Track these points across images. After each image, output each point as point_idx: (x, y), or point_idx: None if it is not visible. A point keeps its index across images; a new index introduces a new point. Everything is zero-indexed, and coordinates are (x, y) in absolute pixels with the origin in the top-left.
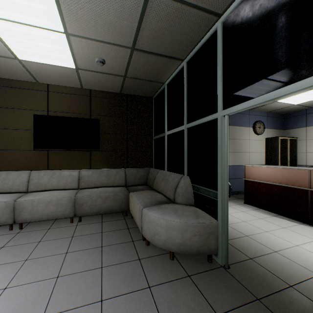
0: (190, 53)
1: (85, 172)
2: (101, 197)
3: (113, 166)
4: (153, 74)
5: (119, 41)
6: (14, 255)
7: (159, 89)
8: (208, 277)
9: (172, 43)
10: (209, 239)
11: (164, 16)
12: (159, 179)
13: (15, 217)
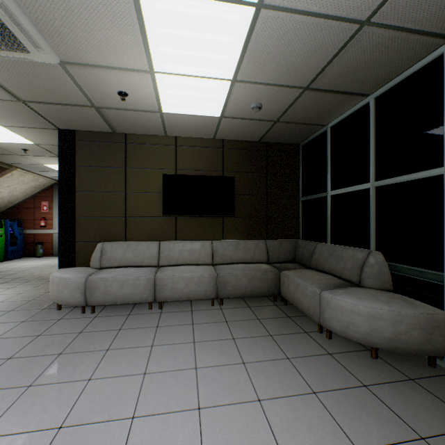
0: (384, 86)
1: (219, 244)
2: (247, 275)
3: (249, 237)
4: (316, 116)
5: (293, 82)
6: (177, 336)
7: (314, 133)
8: (439, 383)
9: (363, 77)
10: (434, 336)
11: (369, 48)
12: (322, 254)
13: (156, 294)
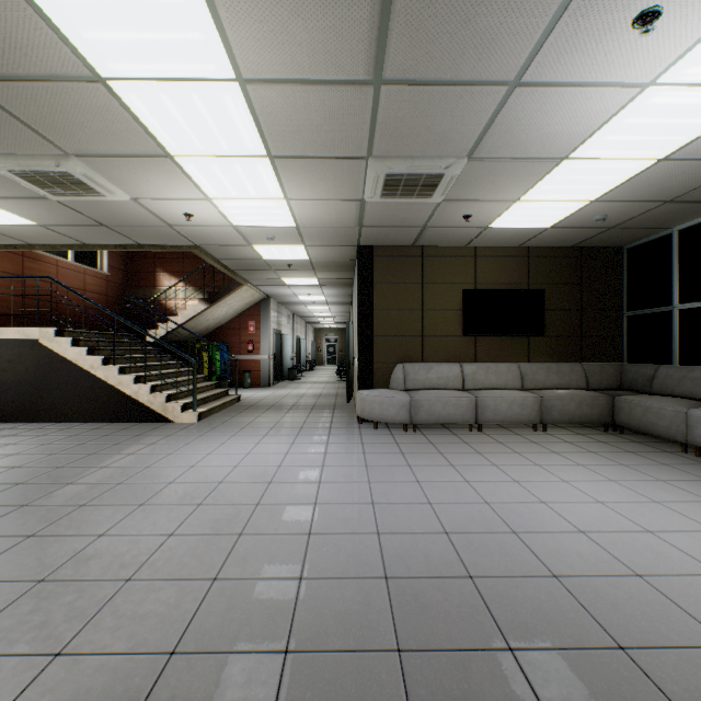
0: None
1: (527, 367)
2: (574, 400)
3: (559, 359)
4: (664, 221)
5: (656, 198)
6: (531, 448)
7: (651, 235)
8: None
9: None
10: None
11: None
12: (670, 377)
13: (477, 416)
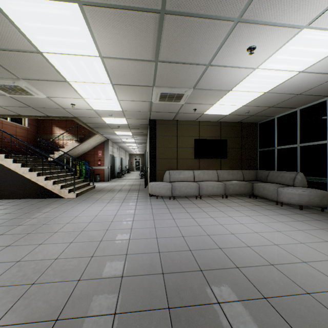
0: (303, 106)
1: (220, 171)
2: (238, 185)
3: (233, 168)
4: (271, 114)
5: (266, 106)
6: (220, 205)
7: (267, 119)
8: (324, 214)
9: (295, 104)
10: (323, 200)
11: (299, 98)
12: (273, 175)
13: (199, 192)
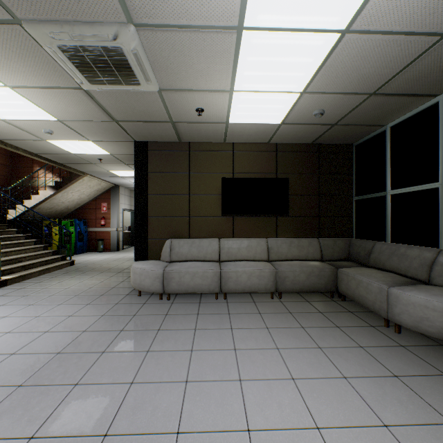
0: None
1: (273, 241)
2: (304, 272)
3: (301, 235)
4: (376, 117)
5: (360, 90)
6: (250, 322)
7: (371, 133)
8: None
9: (435, 80)
10: None
11: None
12: (382, 253)
13: (221, 286)
